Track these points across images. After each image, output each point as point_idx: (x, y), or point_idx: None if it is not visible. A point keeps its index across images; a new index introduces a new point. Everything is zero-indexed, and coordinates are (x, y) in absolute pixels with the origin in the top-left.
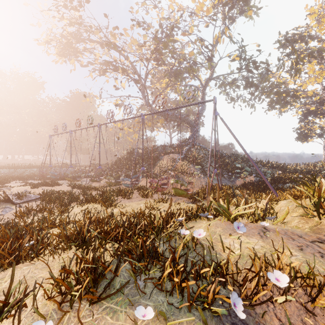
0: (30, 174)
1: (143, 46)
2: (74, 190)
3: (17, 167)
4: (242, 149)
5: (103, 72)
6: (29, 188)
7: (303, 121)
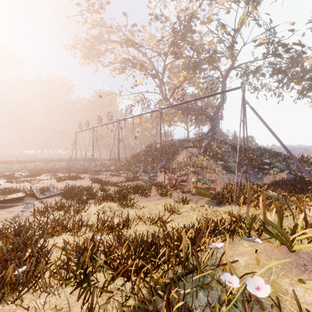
0: (59, 167)
1: (161, 40)
2: (94, 184)
3: (49, 161)
4: (280, 142)
5: (122, 70)
6: (55, 181)
7: None
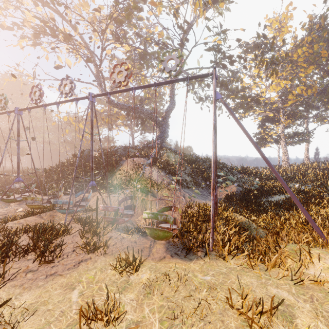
0: None
1: (98, 10)
2: None
3: None
4: (263, 155)
5: (35, 37)
6: None
7: (261, 127)
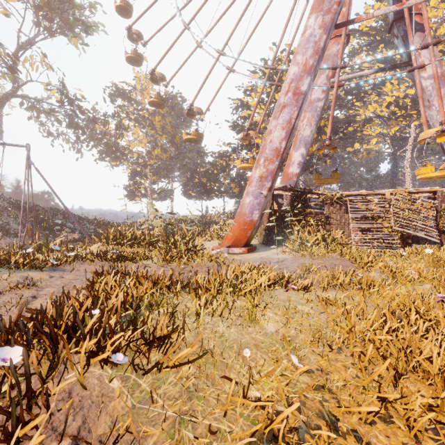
0: None
1: None
2: None
3: None
4: (62, 203)
5: None
6: None
7: (132, 180)
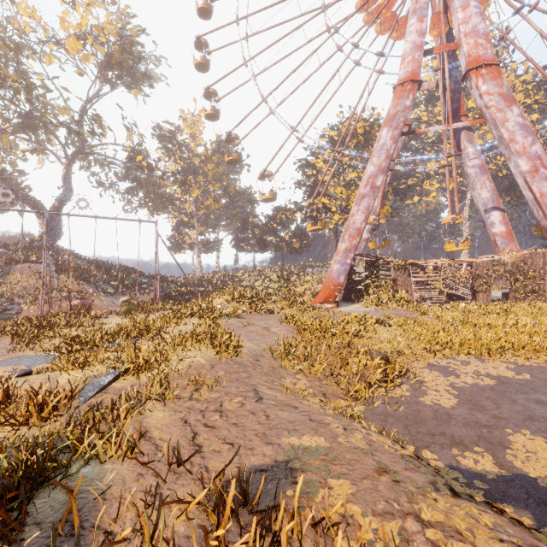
0: None
1: None
2: None
3: None
4: (181, 268)
5: None
6: None
7: (176, 230)
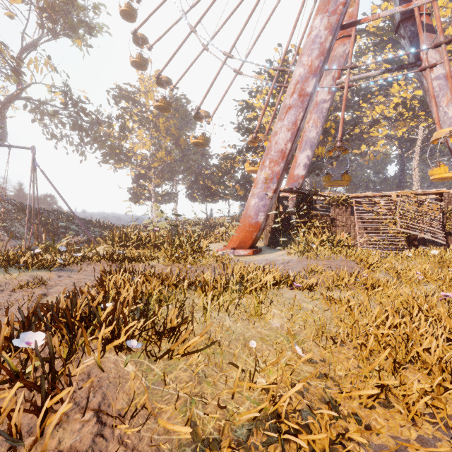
0: None
1: None
2: None
3: None
4: (67, 205)
5: None
6: None
7: (136, 182)
